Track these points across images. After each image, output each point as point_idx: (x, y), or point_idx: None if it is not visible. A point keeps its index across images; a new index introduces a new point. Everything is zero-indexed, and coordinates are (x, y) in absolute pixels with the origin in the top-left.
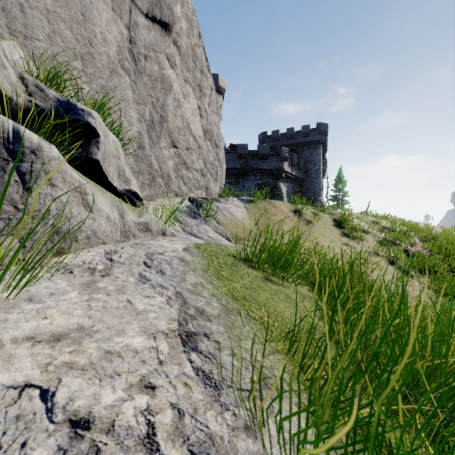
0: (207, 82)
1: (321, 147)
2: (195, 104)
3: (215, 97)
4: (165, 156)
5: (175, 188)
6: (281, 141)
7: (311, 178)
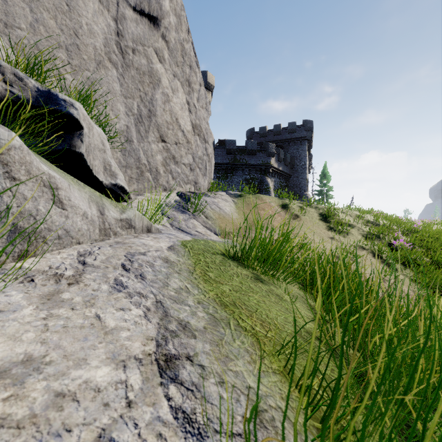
0: (196, 77)
1: (307, 143)
2: (184, 99)
3: (204, 93)
4: (153, 151)
5: (164, 183)
6: (269, 137)
7: (297, 173)
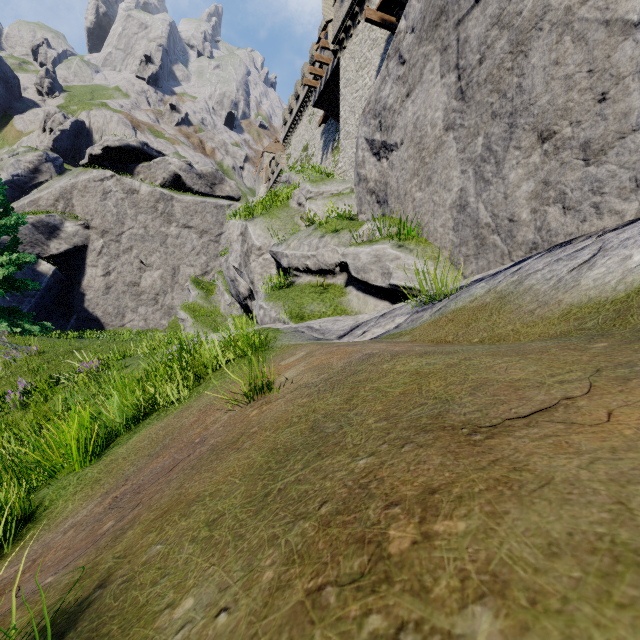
0: None
1: None
2: None
3: None
4: (511, 185)
5: (530, 235)
6: None
7: None
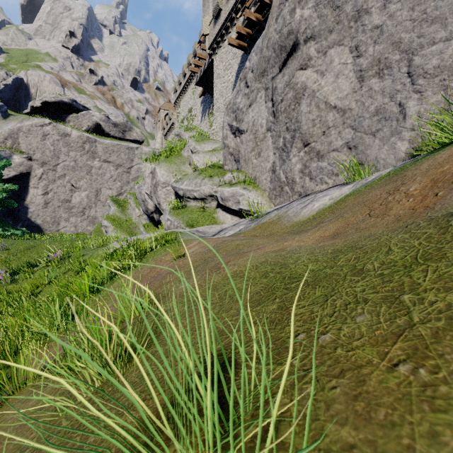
0: None
1: None
2: (346, 54)
3: None
4: (293, 164)
5: (299, 189)
6: None
7: None
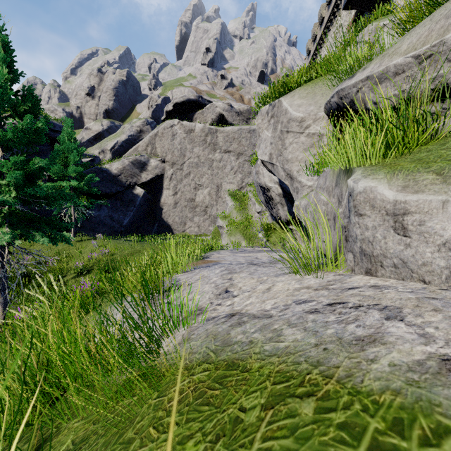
0: None
1: None
2: None
3: None
4: None
5: None
6: None
7: None
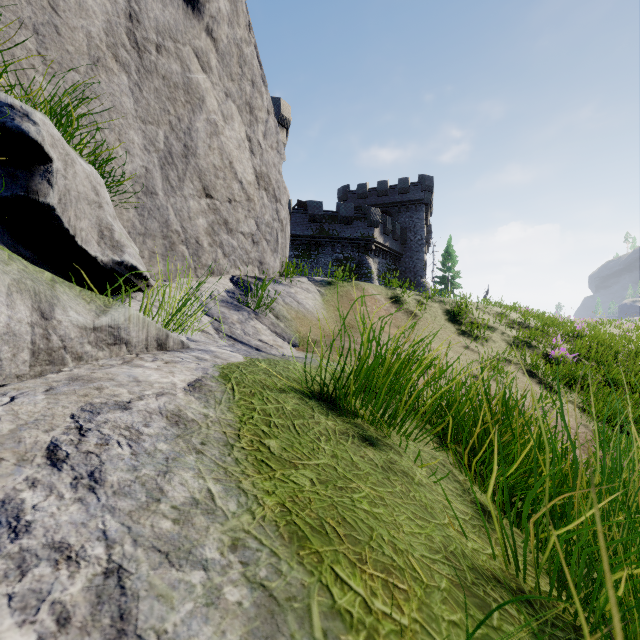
0: (261, 100)
1: (425, 209)
2: (243, 132)
3: (274, 125)
4: (192, 210)
5: (210, 262)
6: (370, 198)
7: (411, 251)
